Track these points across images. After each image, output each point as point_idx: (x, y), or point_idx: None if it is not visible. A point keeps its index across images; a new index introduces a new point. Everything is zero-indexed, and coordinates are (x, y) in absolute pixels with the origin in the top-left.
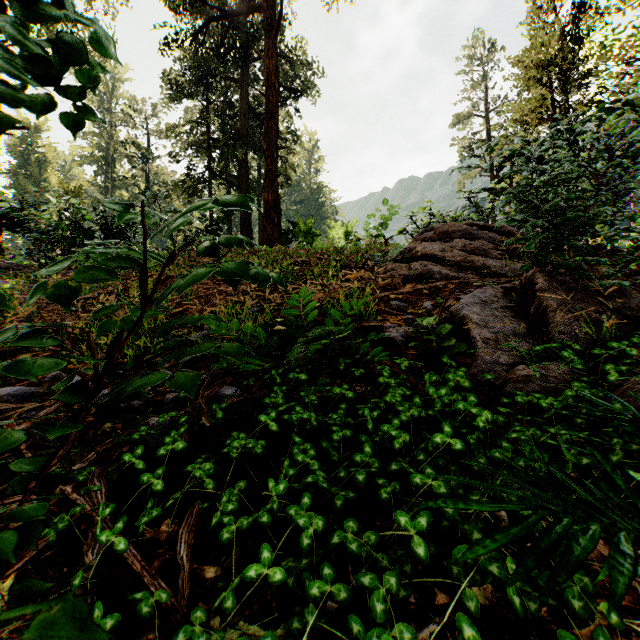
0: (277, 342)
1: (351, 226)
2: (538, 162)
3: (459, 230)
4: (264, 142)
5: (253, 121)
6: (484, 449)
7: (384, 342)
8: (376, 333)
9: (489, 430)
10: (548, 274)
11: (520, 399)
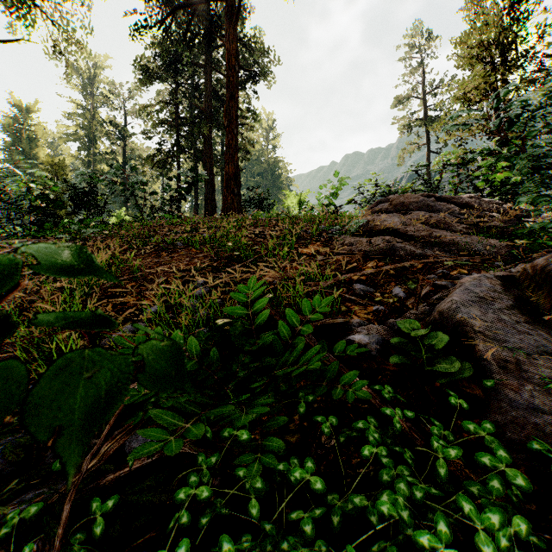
0: (215, 355)
1: (304, 196)
2: None
3: (415, 201)
4: (225, 119)
5: (217, 102)
6: None
7: None
8: (345, 343)
9: None
10: None
11: None
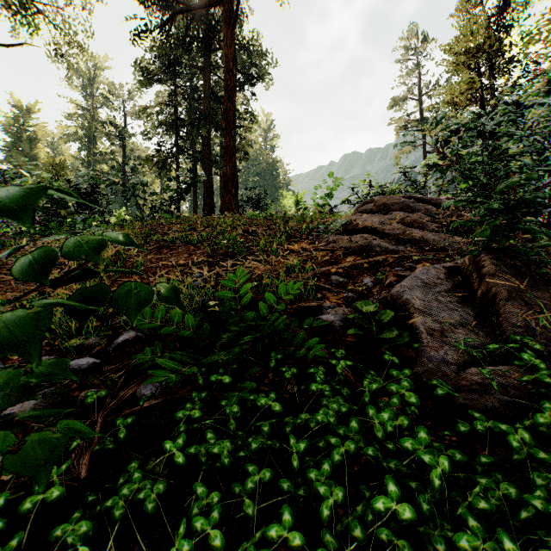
0: (207, 329)
1: (301, 196)
2: (488, 137)
3: (397, 202)
4: (223, 121)
5: (215, 103)
6: (442, 519)
7: (322, 325)
8: (313, 319)
9: (444, 475)
10: (495, 256)
11: (480, 426)
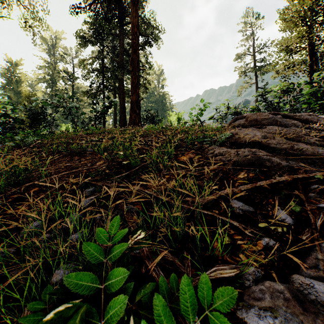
0: None
1: (181, 114)
2: None
3: (266, 118)
4: (130, 66)
5: (127, 57)
6: None
7: None
8: None
9: None
10: None
11: None
